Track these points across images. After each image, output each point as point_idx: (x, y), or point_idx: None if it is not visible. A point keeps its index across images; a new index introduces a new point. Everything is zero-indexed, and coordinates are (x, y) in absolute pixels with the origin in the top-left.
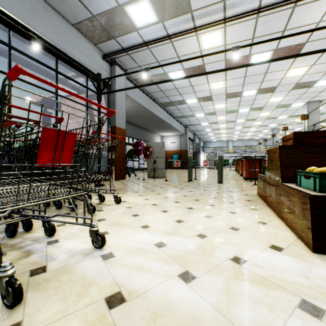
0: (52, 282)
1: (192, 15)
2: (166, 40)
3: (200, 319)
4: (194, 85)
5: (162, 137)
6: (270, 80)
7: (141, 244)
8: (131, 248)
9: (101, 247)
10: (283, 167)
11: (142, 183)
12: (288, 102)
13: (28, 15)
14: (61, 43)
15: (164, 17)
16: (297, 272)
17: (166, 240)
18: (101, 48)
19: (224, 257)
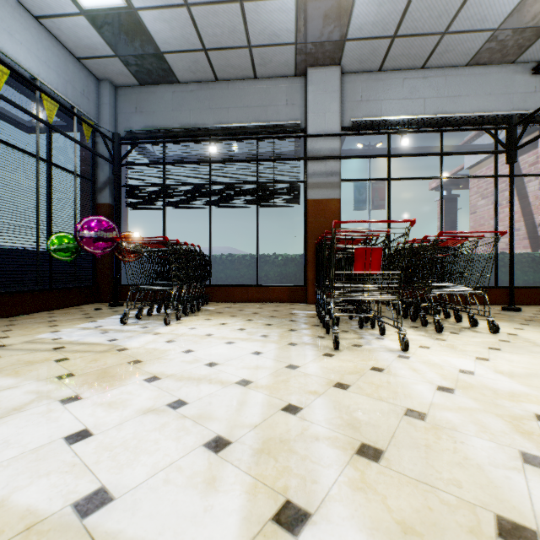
0: (357, 351)
1: None
2: None
3: (410, 397)
4: None
5: None
6: None
7: (445, 363)
8: (430, 361)
9: (404, 350)
10: None
11: None
12: None
13: (405, 103)
14: (446, 105)
15: None
16: None
17: (482, 373)
18: (526, 60)
19: (529, 409)
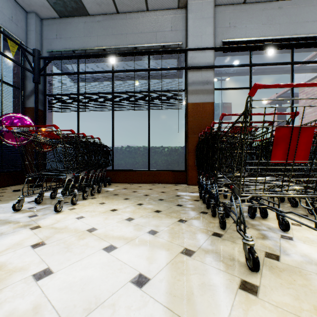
0: (284, 274)
1: None
2: None
3: None
4: None
5: None
6: None
7: None
8: None
9: None
10: None
11: None
12: None
13: (264, 28)
14: (297, 29)
15: None
16: None
17: None
18: None
19: None
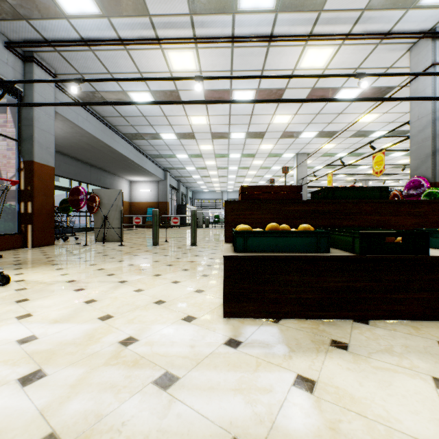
0: None
1: (151, 20)
2: (116, 45)
3: (2, 431)
4: (168, 115)
5: (131, 183)
6: (257, 124)
7: None
8: None
9: None
10: (227, 225)
11: (78, 250)
12: (279, 151)
13: None
14: None
15: (110, 11)
16: (187, 342)
17: (44, 331)
18: (1, 29)
19: (112, 341)
